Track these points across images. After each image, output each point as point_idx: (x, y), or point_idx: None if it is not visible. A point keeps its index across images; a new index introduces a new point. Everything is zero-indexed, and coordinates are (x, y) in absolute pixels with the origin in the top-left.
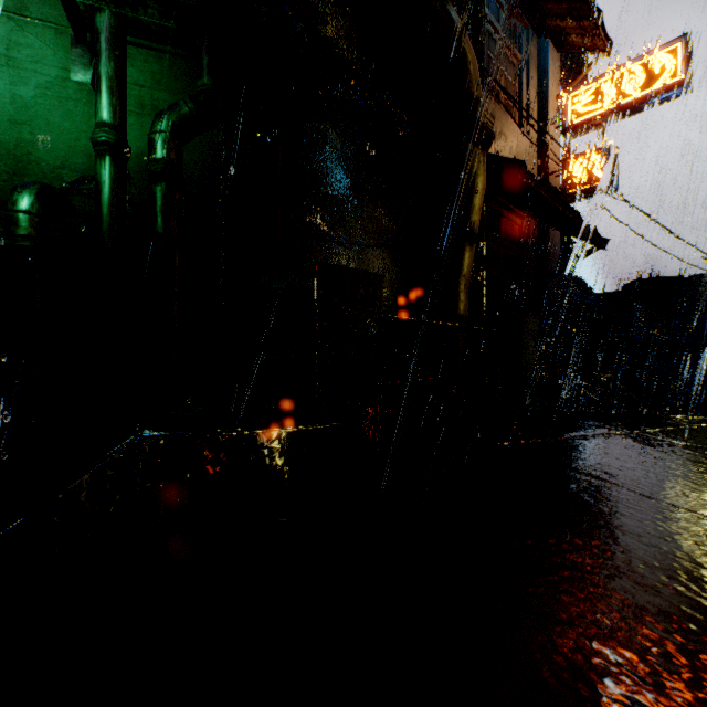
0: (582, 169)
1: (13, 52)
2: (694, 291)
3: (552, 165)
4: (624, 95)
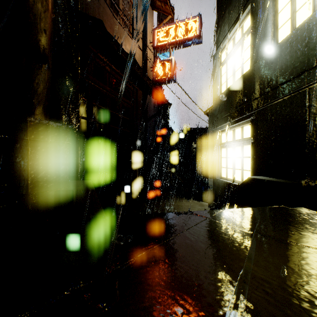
0: (161, 68)
1: None
2: (205, 134)
3: (149, 64)
4: (178, 36)
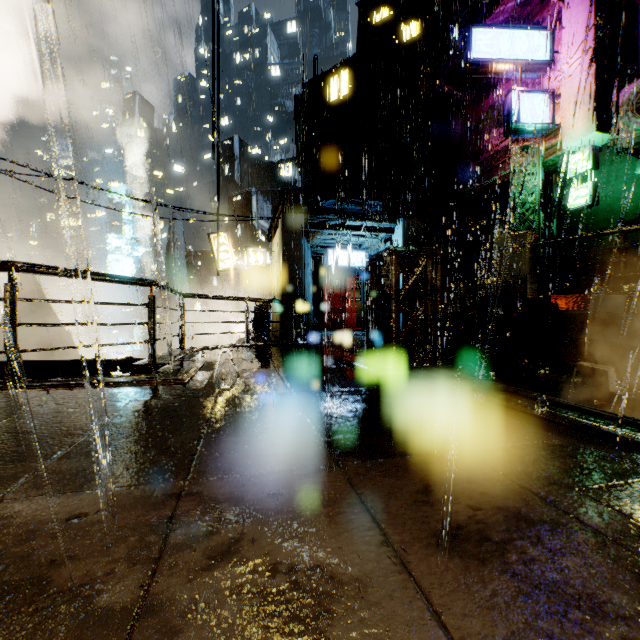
0: None
1: (617, 173)
2: None
3: None
4: None
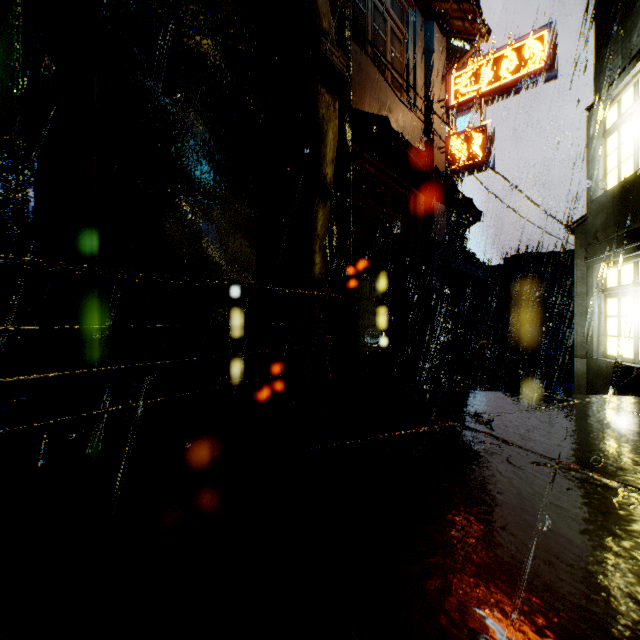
0: (463, 146)
1: None
2: (562, 265)
3: (438, 142)
4: (499, 78)
